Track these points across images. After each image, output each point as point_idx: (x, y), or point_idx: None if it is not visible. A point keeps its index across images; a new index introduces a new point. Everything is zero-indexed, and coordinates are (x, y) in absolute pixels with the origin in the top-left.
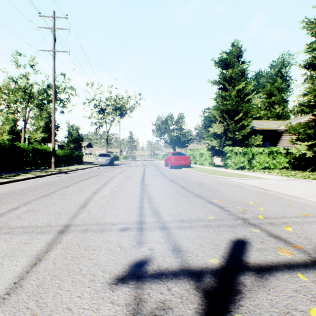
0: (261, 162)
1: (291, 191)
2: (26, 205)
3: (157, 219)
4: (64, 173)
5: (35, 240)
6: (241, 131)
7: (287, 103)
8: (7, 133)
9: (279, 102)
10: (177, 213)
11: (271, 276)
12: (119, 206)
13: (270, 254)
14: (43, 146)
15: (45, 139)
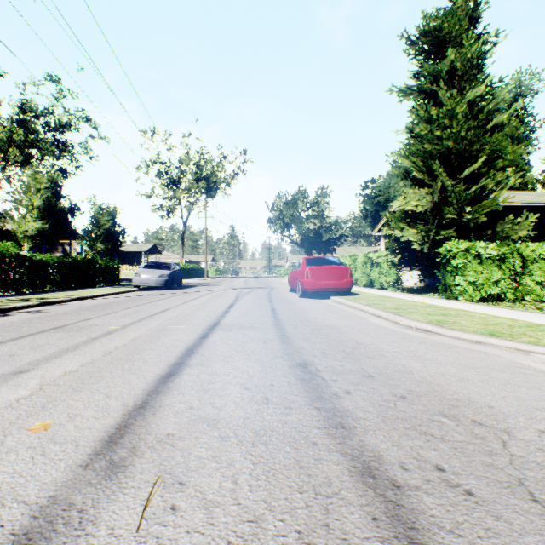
0: None
1: None
2: None
3: None
4: None
5: None
6: (481, 202)
7: (528, 166)
8: None
9: (514, 164)
10: None
11: None
12: None
13: None
14: None
15: (44, 233)
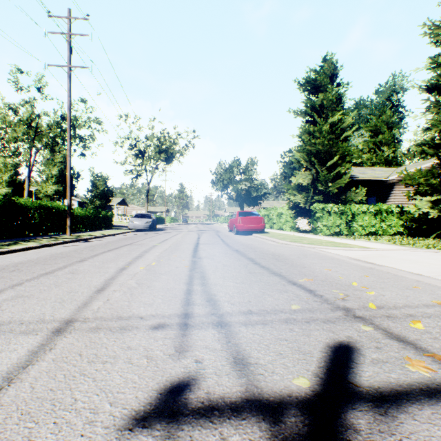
0: (365, 226)
1: (411, 266)
2: (14, 288)
3: (212, 310)
4: (84, 241)
5: (11, 346)
6: (336, 181)
7: (399, 144)
8: (4, 184)
9: (389, 142)
10: (242, 300)
11: (402, 413)
12: (156, 289)
13: (394, 370)
14: (55, 203)
15: (59, 193)
